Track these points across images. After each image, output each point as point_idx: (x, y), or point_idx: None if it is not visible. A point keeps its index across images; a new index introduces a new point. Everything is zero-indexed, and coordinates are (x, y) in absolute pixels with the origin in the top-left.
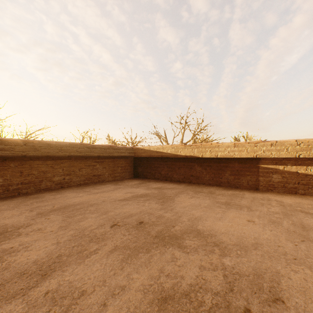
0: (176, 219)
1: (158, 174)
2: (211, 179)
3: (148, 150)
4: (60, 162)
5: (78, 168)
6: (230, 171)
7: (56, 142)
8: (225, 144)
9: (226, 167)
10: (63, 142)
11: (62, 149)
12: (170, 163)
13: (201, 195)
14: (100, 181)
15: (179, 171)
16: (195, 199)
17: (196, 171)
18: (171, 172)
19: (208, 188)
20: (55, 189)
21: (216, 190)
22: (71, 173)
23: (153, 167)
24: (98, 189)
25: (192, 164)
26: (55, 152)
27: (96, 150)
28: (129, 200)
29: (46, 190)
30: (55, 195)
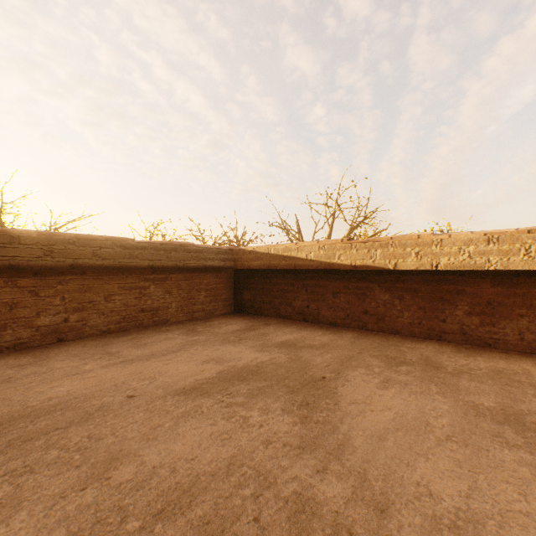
0: (373, 534)
1: (287, 307)
2: (415, 323)
3: (265, 253)
4: (55, 281)
5: (103, 295)
6: (467, 304)
7: (41, 232)
8: (457, 235)
9: (456, 295)
10: (61, 233)
11: (54, 249)
12: (315, 283)
13: (408, 374)
14: (159, 322)
15: (334, 302)
16: (398, 392)
17: (376, 303)
18: (317, 304)
19: (413, 345)
20: (42, 344)
21: (441, 357)
22: (85, 306)
23: (276, 292)
24: (142, 345)
25: (367, 285)
26: (35, 256)
27: (143, 253)
28: (207, 392)
29: (16, 350)
30: (20, 369)
